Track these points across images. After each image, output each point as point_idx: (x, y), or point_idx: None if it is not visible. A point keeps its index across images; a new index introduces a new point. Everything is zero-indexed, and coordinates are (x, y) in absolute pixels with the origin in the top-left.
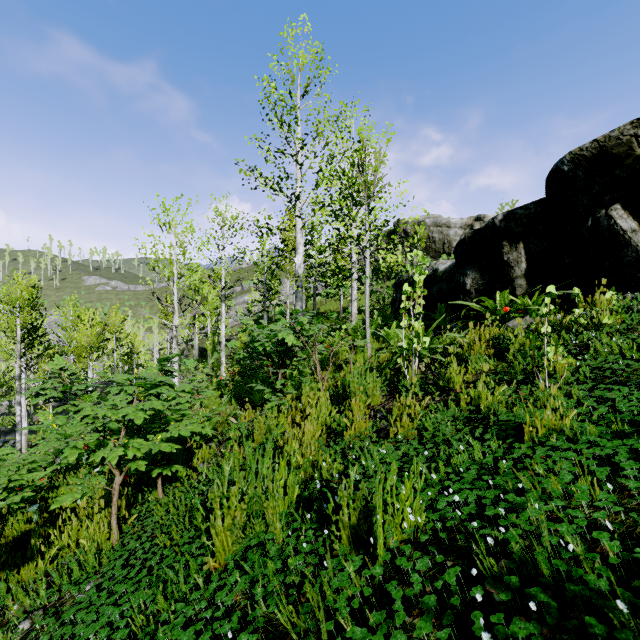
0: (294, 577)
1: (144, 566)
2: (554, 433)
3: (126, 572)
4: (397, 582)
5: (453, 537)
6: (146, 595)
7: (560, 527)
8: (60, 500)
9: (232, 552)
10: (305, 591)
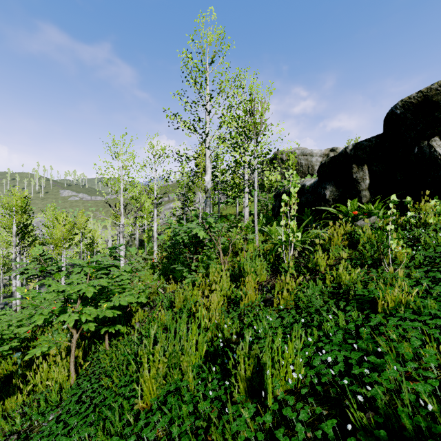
0: (202, 423)
1: (92, 402)
2: (402, 307)
3: (78, 407)
4: (284, 428)
5: (326, 389)
6: (91, 428)
7: (416, 387)
8: (31, 352)
9: (156, 395)
10: (211, 431)
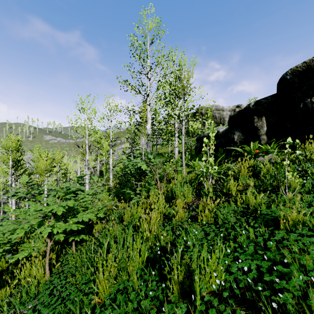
0: None
1: (61, 295)
2: (300, 225)
3: (50, 300)
4: None
5: (243, 292)
6: None
7: None
8: (16, 257)
9: (108, 292)
10: None
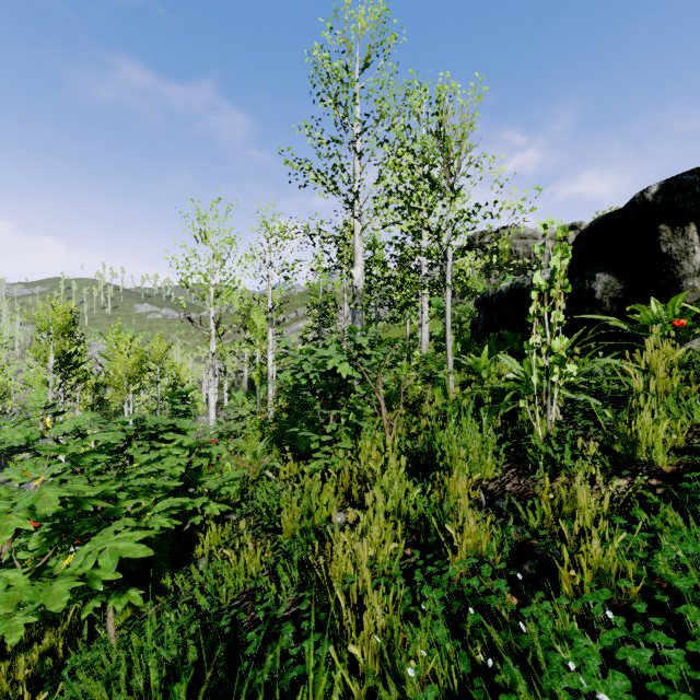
0: None
1: None
2: None
3: None
4: None
5: None
6: None
7: None
8: None
9: None
10: None
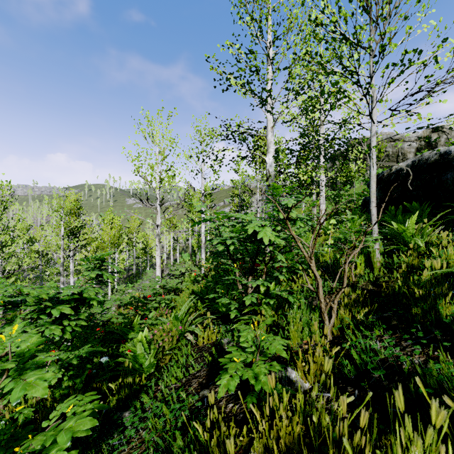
0: None
1: None
2: None
3: None
4: None
5: None
6: None
7: None
8: None
9: None
10: None
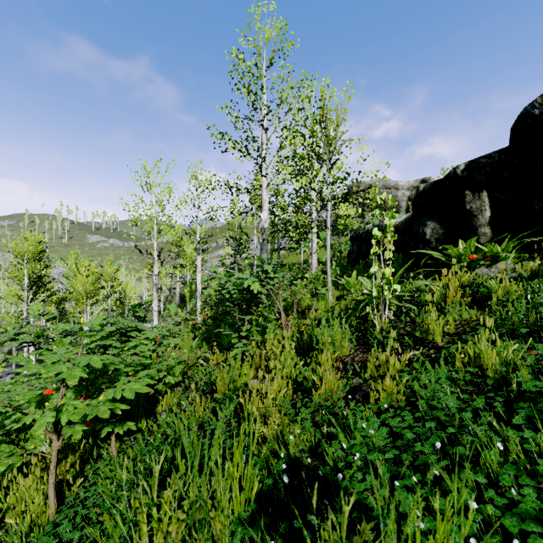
0: None
1: None
2: None
3: None
4: None
5: None
6: None
7: None
8: None
9: None
10: None
